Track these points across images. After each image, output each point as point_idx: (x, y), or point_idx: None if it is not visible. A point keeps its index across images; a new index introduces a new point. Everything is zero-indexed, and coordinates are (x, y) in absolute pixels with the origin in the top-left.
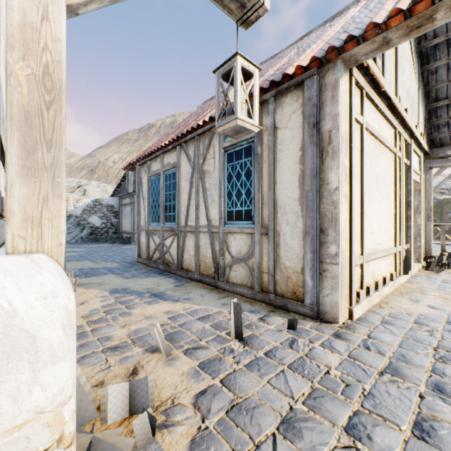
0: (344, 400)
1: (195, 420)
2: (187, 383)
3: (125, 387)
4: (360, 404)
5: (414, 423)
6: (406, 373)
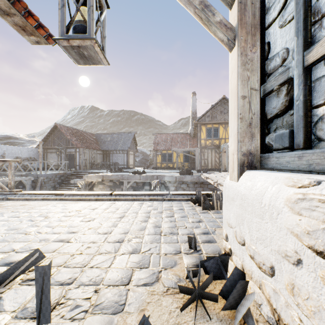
0: (103, 245)
1: (164, 273)
2: (148, 298)
3: (200, 287)
4: (102, 242)
5: (104, 234)
6: (65, 237)
